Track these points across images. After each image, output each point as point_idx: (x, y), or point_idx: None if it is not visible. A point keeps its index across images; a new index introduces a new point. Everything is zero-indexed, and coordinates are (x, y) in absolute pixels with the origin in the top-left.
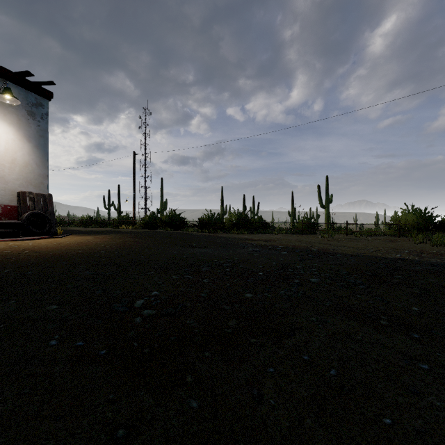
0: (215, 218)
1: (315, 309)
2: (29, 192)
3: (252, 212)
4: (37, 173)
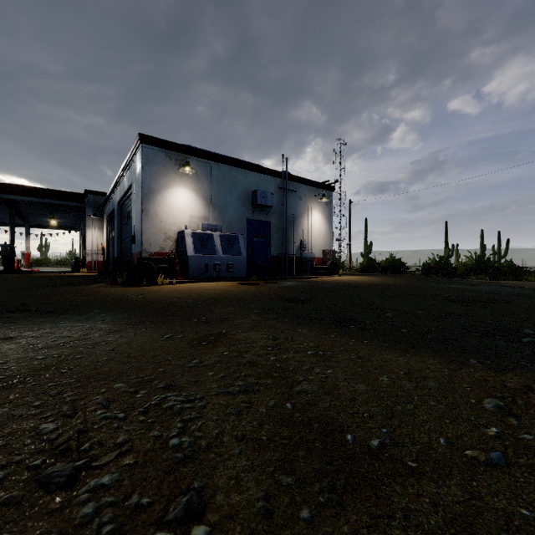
0: (444, 263)
1: (529, 301)
2: (327, 250)
3: (496, 253)
4: (328, 237)
